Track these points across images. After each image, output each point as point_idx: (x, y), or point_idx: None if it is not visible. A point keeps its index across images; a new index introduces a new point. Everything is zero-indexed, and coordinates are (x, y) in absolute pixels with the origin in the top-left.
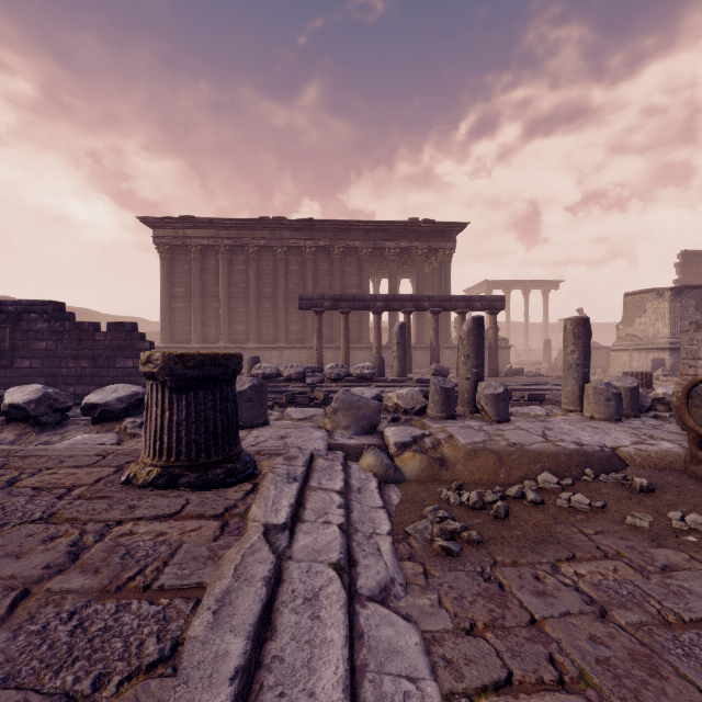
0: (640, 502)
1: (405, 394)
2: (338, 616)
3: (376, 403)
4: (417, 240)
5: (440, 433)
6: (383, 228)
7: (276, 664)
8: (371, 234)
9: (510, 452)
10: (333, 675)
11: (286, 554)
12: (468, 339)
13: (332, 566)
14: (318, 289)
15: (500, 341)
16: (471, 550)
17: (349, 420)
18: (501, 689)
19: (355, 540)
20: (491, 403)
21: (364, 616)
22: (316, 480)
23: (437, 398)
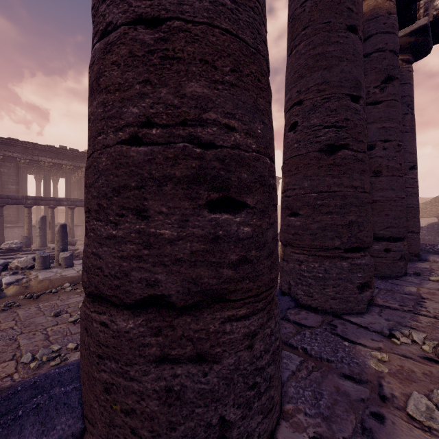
0: None
1: (23, 260)
2: None
3: None
4: (66, 160)
5: (33, 276)
6: (39, 148)
7: None
8: (29, 150)
9: (57, 278)
10: None
11: None
12: (58, 234)
13: None
14: None
15: None
16: (14, 308)
17: None
18: None
19: None
20: (64, 260)
21: None
22: None
23: (39, 261)
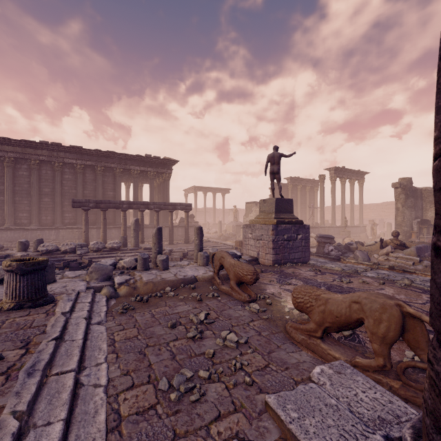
0: (189, 292)
1: (127, 261)
2: (84, 325)
3: (111, 267)
4: (150, 167)
5: (138, 277)
6: (130, 158)
7: (68, 332)
8: (122, 160)
9: (159, 281)
10: (82, 331)
11: (69, 318)
12: (155, 236)
13: (84, 318)
14: (86, 191)
15: (195, 223)
16: (130, 311)
17: (98, 276)
18: (121, 330)
19: (93, 314)
20: (161, 263)
21: (92, 327)
22: (80, 300)
23: (140, 262)
